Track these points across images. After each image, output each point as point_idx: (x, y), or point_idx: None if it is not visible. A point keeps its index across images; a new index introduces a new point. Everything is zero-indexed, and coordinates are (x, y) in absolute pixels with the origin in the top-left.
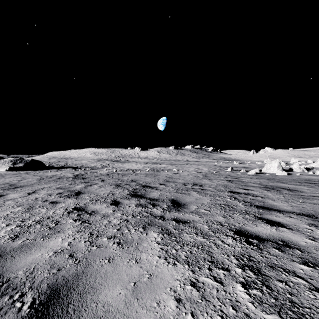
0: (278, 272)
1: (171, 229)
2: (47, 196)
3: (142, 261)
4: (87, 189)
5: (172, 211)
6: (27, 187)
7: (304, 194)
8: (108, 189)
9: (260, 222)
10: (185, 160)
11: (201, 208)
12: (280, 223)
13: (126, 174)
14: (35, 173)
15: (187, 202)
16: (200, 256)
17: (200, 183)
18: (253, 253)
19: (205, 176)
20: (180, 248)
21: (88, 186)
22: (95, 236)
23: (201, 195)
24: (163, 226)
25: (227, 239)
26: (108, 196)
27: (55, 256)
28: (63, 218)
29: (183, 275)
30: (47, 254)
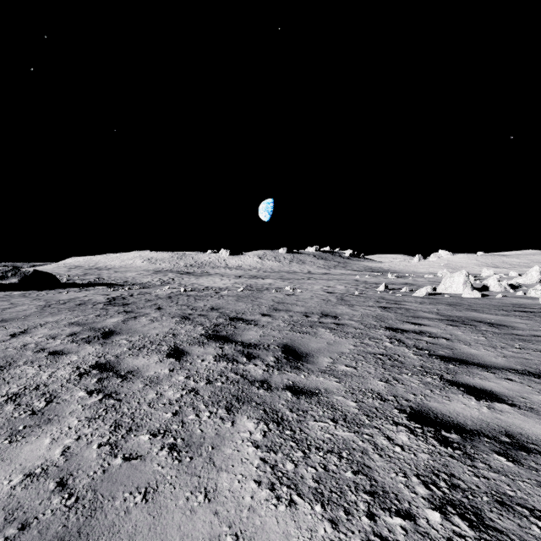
0: (521, 519)
1: (283, 409)
2: (47, 340)
3: (220, 495)
4: (128, 326)
5: (285, 370)
6: (13, 322)
7: (519, 333)
8: (166, 324)
9: (455, 392)
10: (306, 272)
11: (339, 362)
12: (494, 392)
13: (203, 296)
14: (38, 294)
15: (312, 349)
16: (347, 479)
17: (334, 312)
18: (457, 469)
19: (341, 300)
20: (303, 459)
21: (130, 320)
22: (125, 430)
23: (336, 336)
24: (268, 404)
25: (397, 431)
26: (165, 339)
27: (23, 488)
28: (66, 388)
29: (311, 535)
30: (8, 481)
